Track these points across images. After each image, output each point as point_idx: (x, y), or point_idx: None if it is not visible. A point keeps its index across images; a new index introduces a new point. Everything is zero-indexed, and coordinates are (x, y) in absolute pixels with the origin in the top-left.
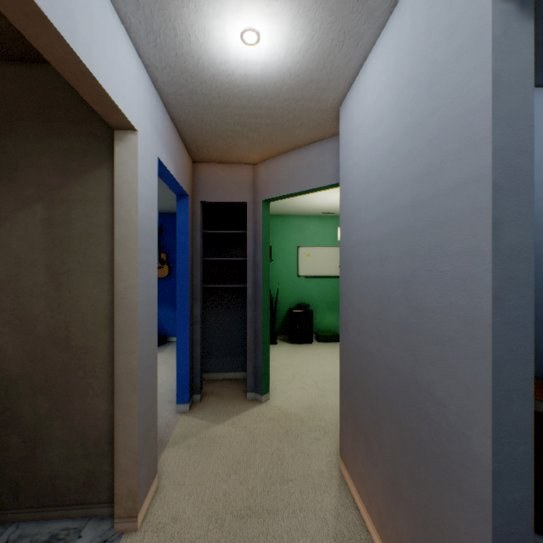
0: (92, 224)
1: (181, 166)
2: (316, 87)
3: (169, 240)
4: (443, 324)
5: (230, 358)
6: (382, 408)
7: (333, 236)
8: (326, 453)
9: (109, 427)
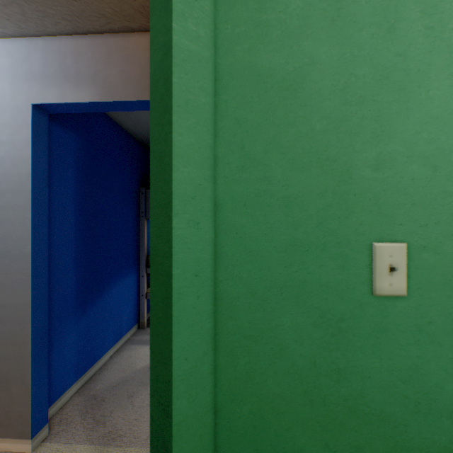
0: None
1: (133, 71)
2: None
3: None
4: None
5: None
6: None
7: None
8: None
9: None
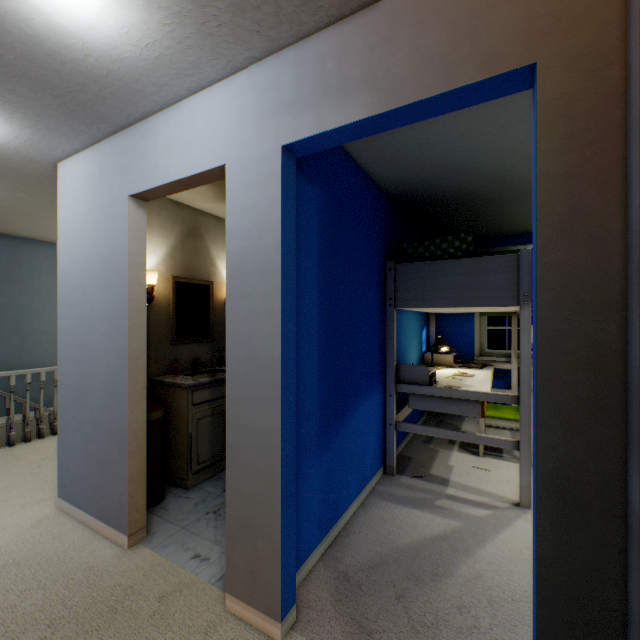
0: None
1: (434, 43)
2: None
3: None
4: None
5: None
6: None
7: None
8: None
9: None
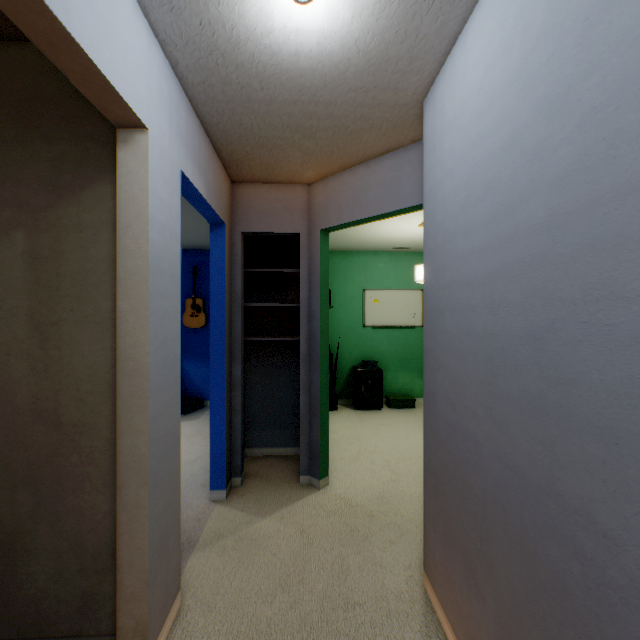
0: (90, 258)
1: (216, 186)
2: (392, 70)
3: (206, 282)
4: (613, 410)
5: (279, 429)
6: (493, 521)
7: (407, 276)
8: (404, 564)
9: (111, 532)
